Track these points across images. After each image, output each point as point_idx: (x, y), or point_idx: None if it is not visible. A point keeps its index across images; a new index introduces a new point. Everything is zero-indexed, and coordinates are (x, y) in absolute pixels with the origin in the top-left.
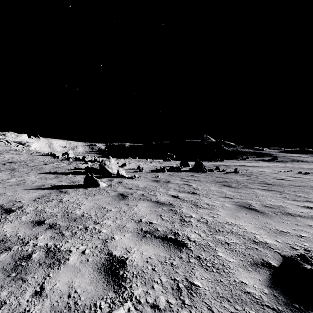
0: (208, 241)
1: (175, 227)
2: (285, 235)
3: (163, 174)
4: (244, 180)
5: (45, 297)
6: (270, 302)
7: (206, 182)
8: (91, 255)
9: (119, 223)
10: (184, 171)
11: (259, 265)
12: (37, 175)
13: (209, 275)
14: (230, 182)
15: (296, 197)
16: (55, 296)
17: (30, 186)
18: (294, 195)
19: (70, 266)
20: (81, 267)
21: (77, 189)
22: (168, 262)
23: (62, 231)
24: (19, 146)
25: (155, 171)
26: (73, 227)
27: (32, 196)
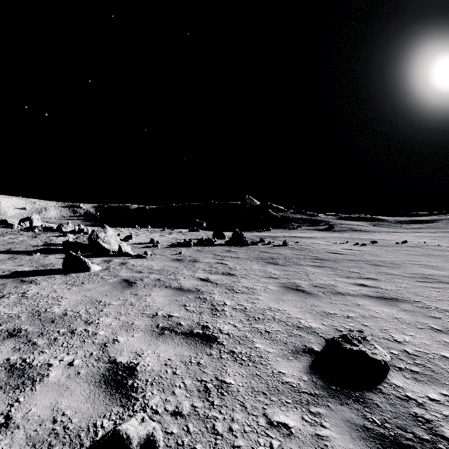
0: (244, 332)
1: (204, 319)
2: (332, 318)
3: (188, 250)
4: (294, 255)
5: (16, 428)
6: (308, 388)
7: (247, 259)
8: (84, 365)
9: (124, 321)
10: (217, 245)
11: (301, 352)
12: None
13: (243, 370)
14: (277, 258)
15: (349, 273)
16: (31, 425)
17: None
18: (347, 271)
19: (52, 384)
20: (70, 383)
21: (51, 276)
22: (194, 362)
23: (32, 339)
24: None
25: (176, 246)
26: (51, 331)
27: None
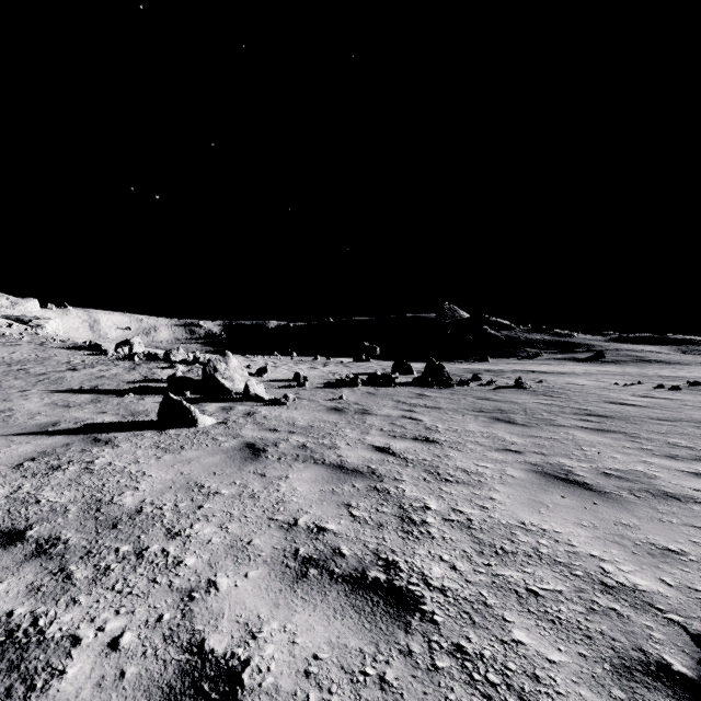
0: (479, 588)
1: (387, 543)
2: (679, 563)
3: (353, 392)
4: (541, 405)
5: None
6: None
7: (455, 412)
8: (138, 652)
9: (236, 534)
10: (401, 385)
11: (639, 673)
12: (47, 398)
13: None
14: (510, 410)
15: (670, 448)
16: None
17: (20, 426)
18: (664, 443)
19: None
20: None
21: (138, 433)
22: (371, 675)
23: (68, 565)
24: (14, 328)
25: (334, 385)
26: (105, 549)
27: (16, 455)
